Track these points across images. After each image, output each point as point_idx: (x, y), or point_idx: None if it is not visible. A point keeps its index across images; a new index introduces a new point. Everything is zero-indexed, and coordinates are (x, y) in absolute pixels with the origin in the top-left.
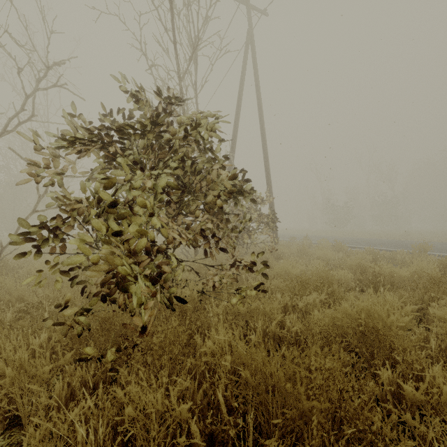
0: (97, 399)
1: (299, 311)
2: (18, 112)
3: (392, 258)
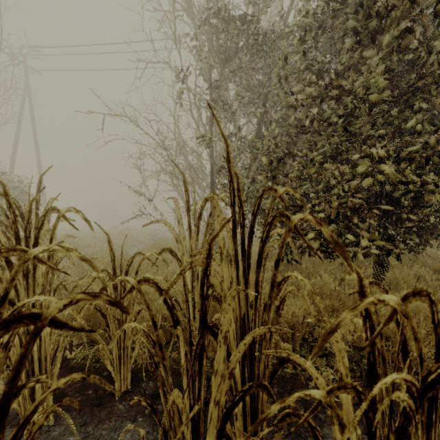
0: None
1: None
2: None
3: None
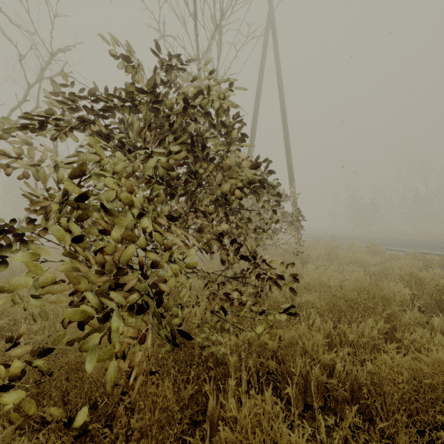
0: None
1: (347, 341)
2: (20, 103)
3: None
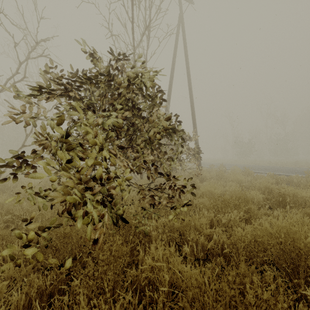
0: (51, 307)
1: (222, 224)
2: (13, 74)
3: (290, 181)
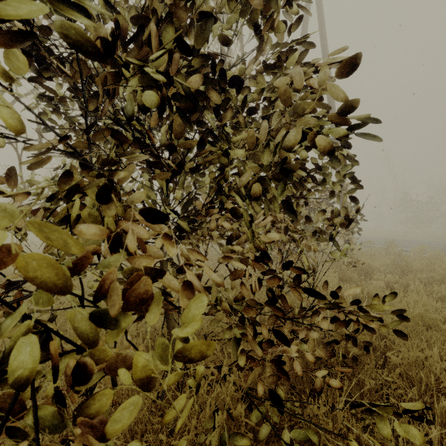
0: None
1: None
2: None
3: None
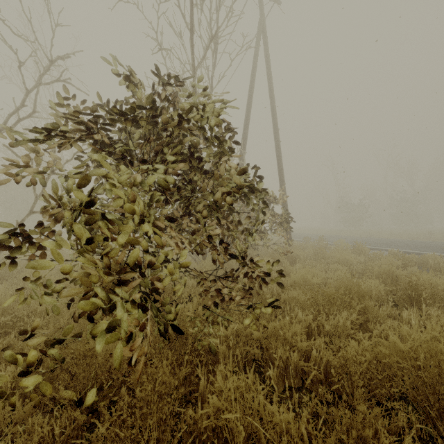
0: None
1: (325, 332)
2: (17, 108)
3: (423, 263)
